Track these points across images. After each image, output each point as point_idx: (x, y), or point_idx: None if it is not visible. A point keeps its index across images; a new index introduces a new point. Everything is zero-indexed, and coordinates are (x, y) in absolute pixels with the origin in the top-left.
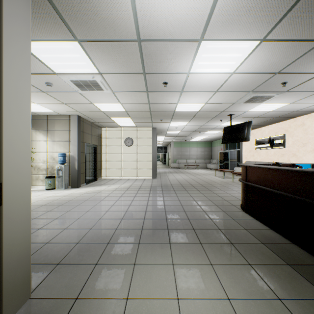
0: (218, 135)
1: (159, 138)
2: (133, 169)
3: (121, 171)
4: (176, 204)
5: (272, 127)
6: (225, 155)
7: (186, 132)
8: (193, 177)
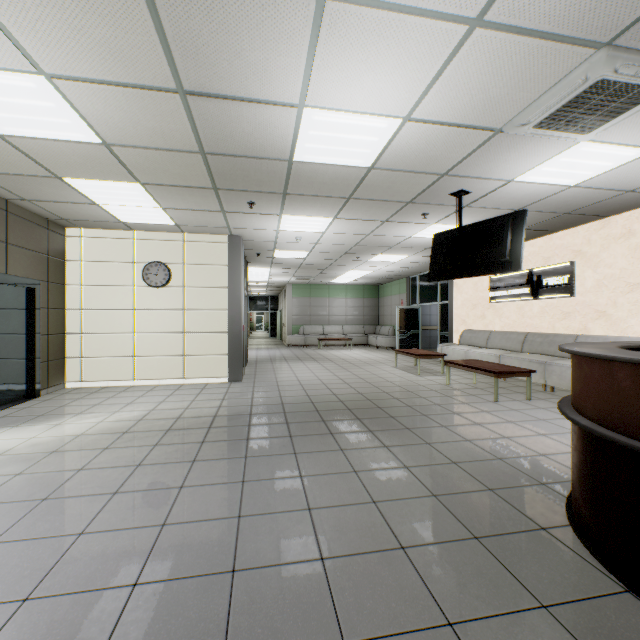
0: (398, 268)
1: (256, 273)
2: (170, 355)
3: (134, 364)
4: (297, 549)
5: (536, 245)
6: (412, 315)
7: (325, 257)
8: (342, 373)
